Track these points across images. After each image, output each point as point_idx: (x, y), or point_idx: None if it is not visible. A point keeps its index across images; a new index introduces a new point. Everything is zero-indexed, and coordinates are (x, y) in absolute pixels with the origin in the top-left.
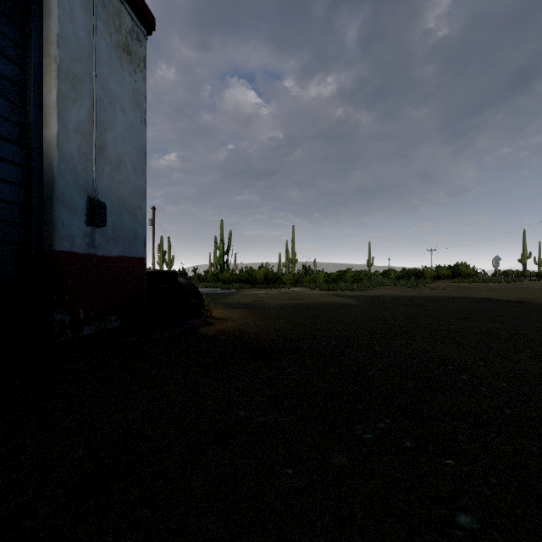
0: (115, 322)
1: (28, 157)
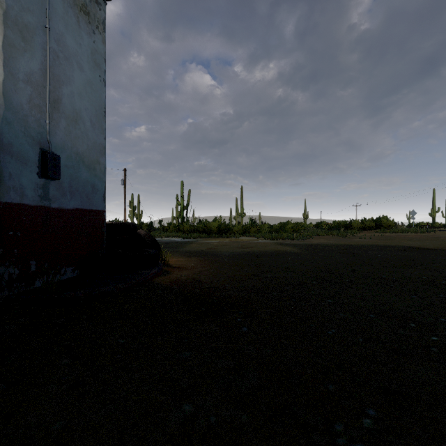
0: (72, 273)
1: None
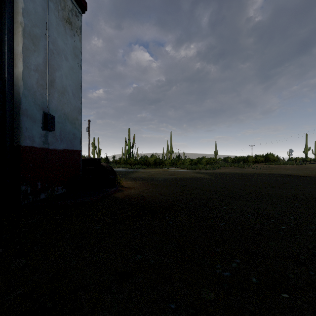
0: (61, 190)
1: (3, 86)
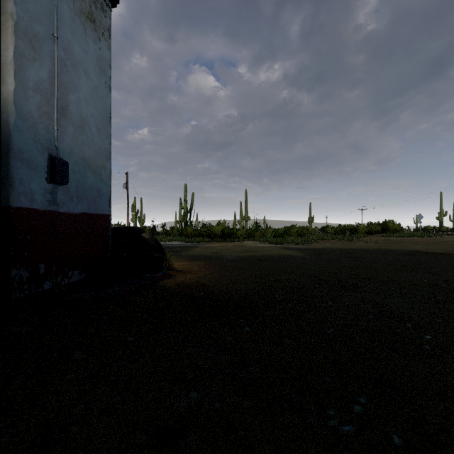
0: (78, 276)
1: None
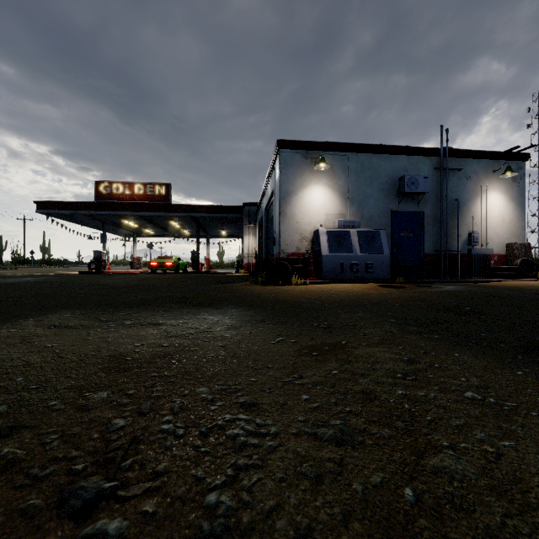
0: None
1: None
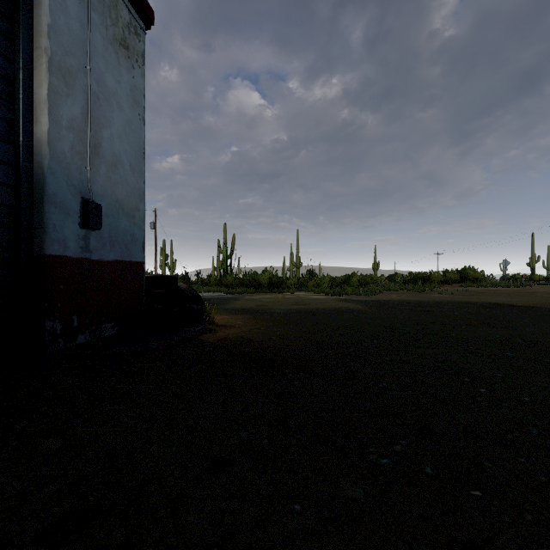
0: (111, 329)
1: (17, 156)
